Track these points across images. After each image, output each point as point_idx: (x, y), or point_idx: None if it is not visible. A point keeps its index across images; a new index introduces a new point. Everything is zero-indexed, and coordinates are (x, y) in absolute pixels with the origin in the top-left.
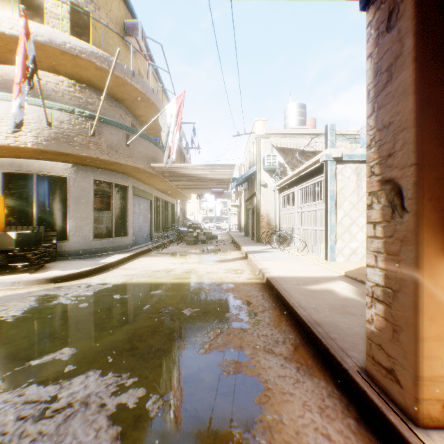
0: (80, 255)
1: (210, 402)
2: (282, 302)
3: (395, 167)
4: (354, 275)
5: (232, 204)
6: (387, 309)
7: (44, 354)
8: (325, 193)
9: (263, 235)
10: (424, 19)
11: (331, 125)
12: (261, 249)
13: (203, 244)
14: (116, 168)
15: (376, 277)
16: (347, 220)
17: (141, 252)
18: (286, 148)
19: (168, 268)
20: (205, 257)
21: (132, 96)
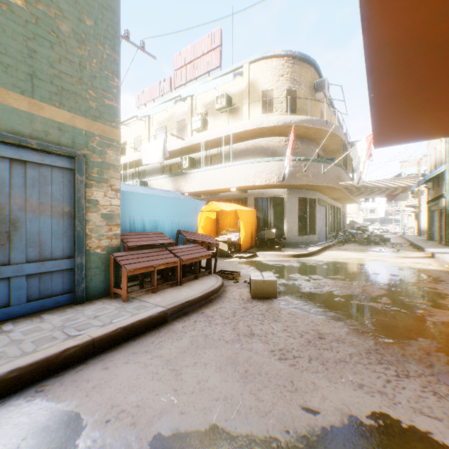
0: (291, 246)
1: (420, 293)
2: None
3: None
4: None
5: (406, 204)
6: None
7: (331, 276)
8: None
9: None
10: None
11: None
12: None
13: (376, 245)
14: (312, 188)
15: None
16: None
17: (326, 247)
18: None
19: (358, 257)
20: (385, 254)
21: (322, 136)
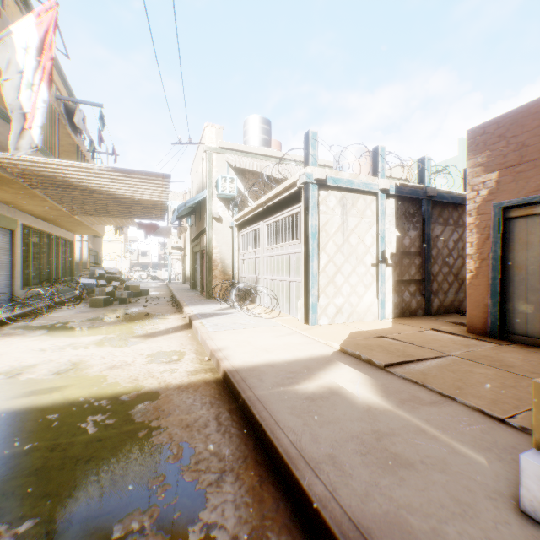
0: None
1: None
2: (259, 435)
3: None
4: (356, 349)
5: (174, 245)
6: None
7: None
8: (304, 230)
9: (217, 288)
10: None
11: (313, 133)
12: (214, 310)
13: (122, 305)
14: None
15: None
16: (332, 267)
17: None
18: (247, 171)
19: (23, 364)
20: (118, 330)
21: None
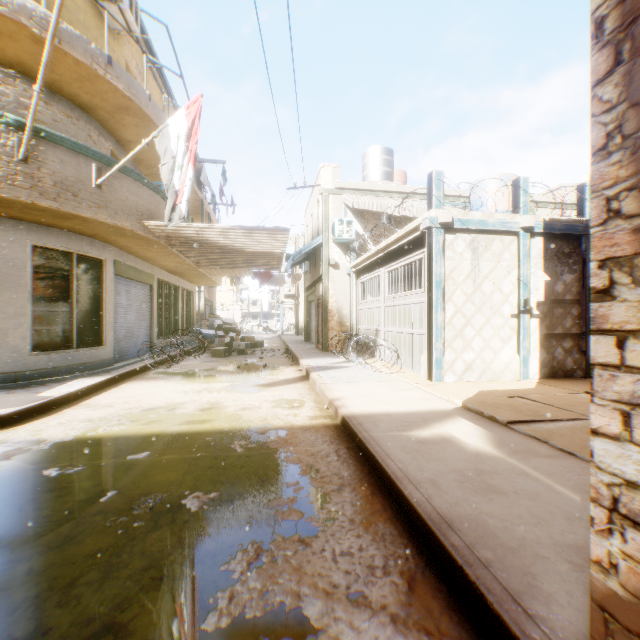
0: (4, 383)
1: None
2: (373, 465)
3: None
4: (479, 406)
5: (286, 294)
6: None
7: None
8: (427, 278)
9: (333, 341)
10: None
11: (437, 173)
12: (331, 363)
13: (240, 356)
14: (79, 227)
15: (628, 464)
16: (460, 318)
17: (130, 373)
18: (366, 210)
19: (174, 401)
20: (241, 379)
21: (110, 103)
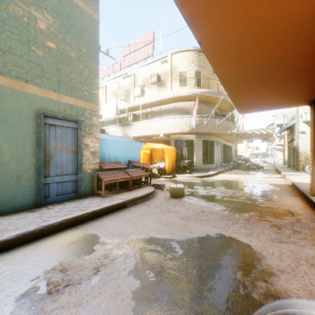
0: (198, 171)
1: (264, 195)
2: (295, 188)
3: (311, 146)
4: None
5: (276, 144)
6: (310, 176)
7: (218, 187)
8: None
9: (301, 166)
10: (314, 118)
11: None
12: (296, 174)
13: (253, 170)
14: (211, 134)
15: (309, 170)
16: None
17: (220, 172)
18: None
19: (238, 177)
20: (256, 176)
21: (217, 101)
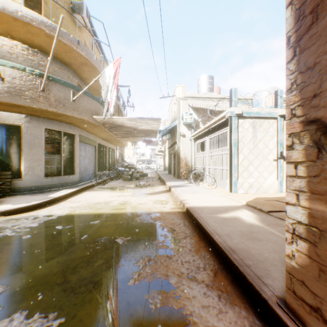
0: (33, 191)
1: None
2: (200, 228)
3: (322, 107)
4: (254, 204)
5: (159, 150)
6: (312, 247)
7: None
8: (229, 141)
9: (182, 173)
10: None
11: (234, 89)
12: (181, 184)
13: (136, 180)
14: (65, 119)
15: (298, 214)
16: (246, 161)
17: (86, 187)
18: (199, 108)
19: (107, 200)
20: (138, 191)
21: (78, 61)
